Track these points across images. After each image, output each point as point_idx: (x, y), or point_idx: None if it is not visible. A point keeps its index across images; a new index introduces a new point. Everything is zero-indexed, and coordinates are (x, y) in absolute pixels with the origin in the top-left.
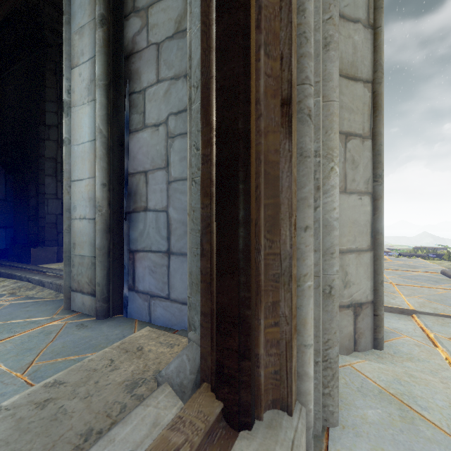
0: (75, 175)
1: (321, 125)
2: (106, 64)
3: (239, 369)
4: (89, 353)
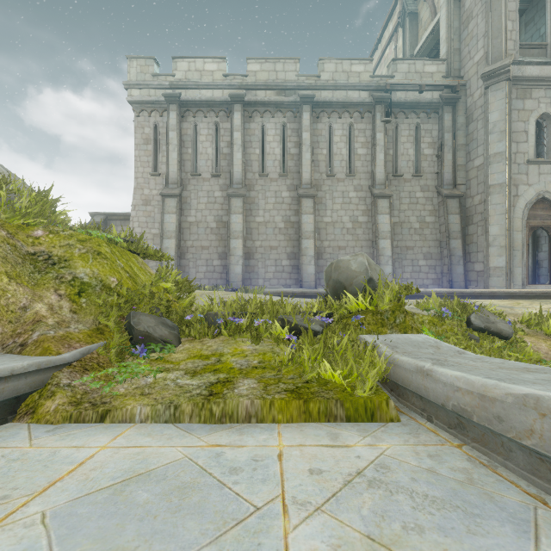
0: None
1: None
2: (532, 240)
3: None
4: None
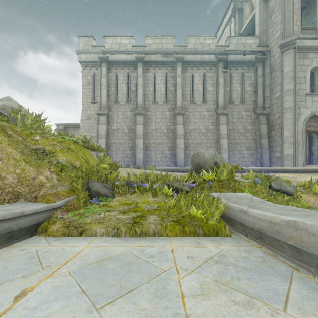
0: None
1: None
2: (308, 139)
3: None
4: None
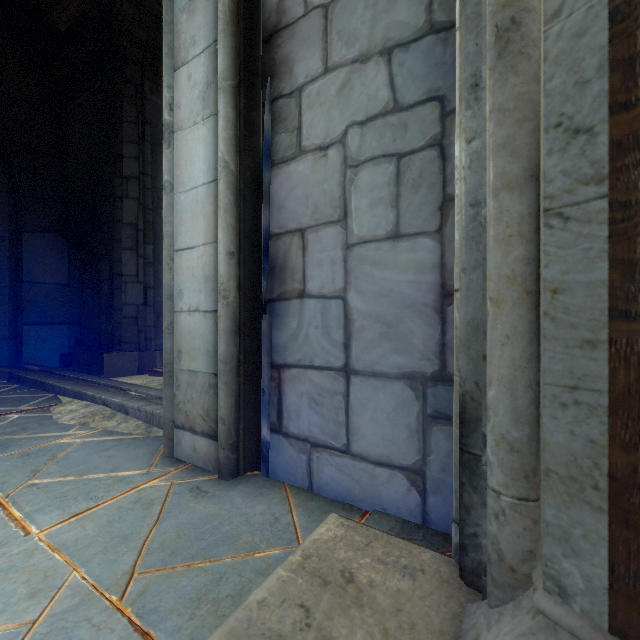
0: (180, 241)
1: None
2: (234, 52)
3: None
4: (226, 555)
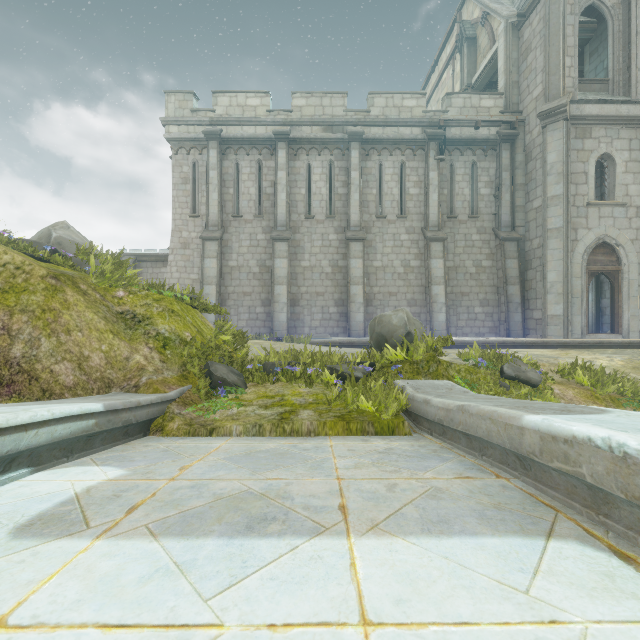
0: None
1: (627, 308)
2: (595, 285)
3: (613, 329)
4: None
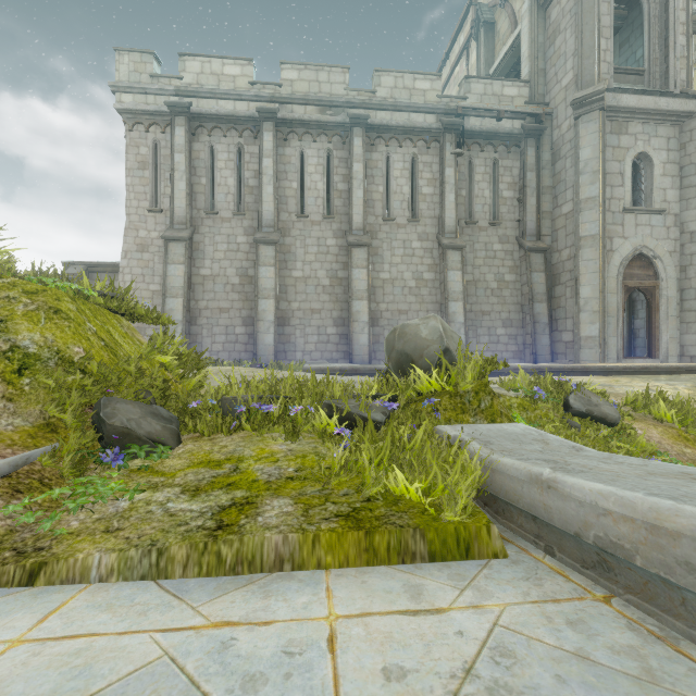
0: None
1: (665, 329)
2: (627, 304)
3: (650, 352)
4: None
